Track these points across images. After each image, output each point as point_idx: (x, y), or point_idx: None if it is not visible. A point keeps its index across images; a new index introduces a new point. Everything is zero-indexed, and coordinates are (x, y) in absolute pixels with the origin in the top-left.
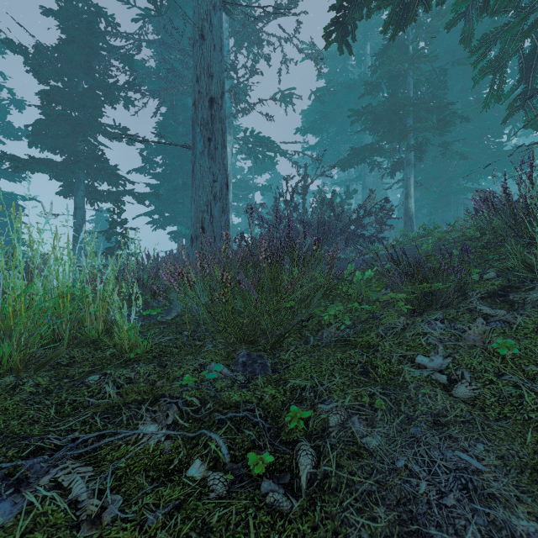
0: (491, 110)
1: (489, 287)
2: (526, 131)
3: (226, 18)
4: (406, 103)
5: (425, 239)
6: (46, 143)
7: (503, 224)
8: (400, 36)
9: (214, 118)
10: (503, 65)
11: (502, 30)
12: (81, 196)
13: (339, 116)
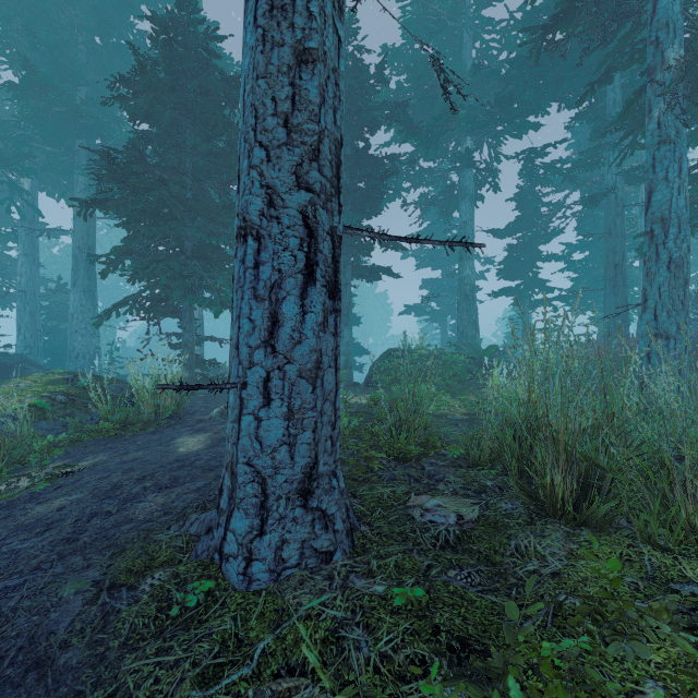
0: None
1: None
2: None
3: None
4: None
5: None
6: (506, 276)
7: None
8: None
9: (617, 274)
10: None
11: None
12: (527, 306)
13: None
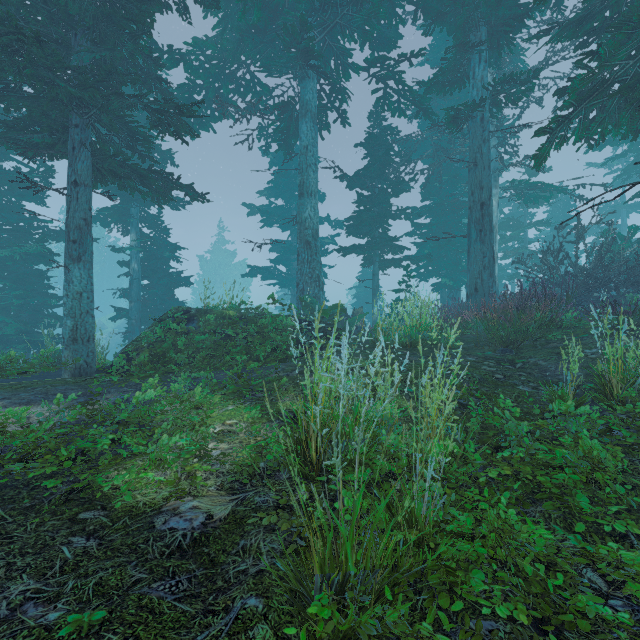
0: None
1: None
2: None
3: (491, 76)
4: None
5: None
6: (356, 232)
7: None
8: None
9: (484, 215)
10: None
11: None
12: (377, 266)
13: None
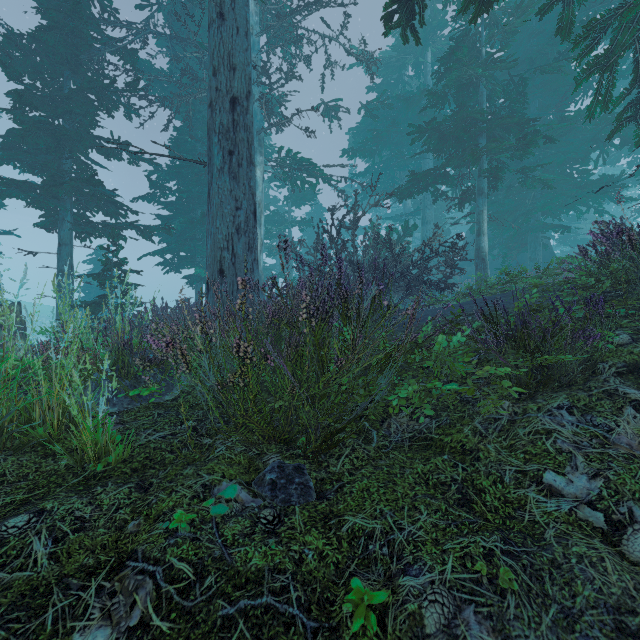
0: (575, 132)
1: (626, 357)
2: (612, 159)
3: (256, 9)
4: (479, 118)
5: (506, 287)
6: (21, 159)
7: (635, 267)
8: (471, 37)
9: (237, 124)
10: (614, 62)
11: (615, 14)
12: (68, 229)
13: (393, 137)
